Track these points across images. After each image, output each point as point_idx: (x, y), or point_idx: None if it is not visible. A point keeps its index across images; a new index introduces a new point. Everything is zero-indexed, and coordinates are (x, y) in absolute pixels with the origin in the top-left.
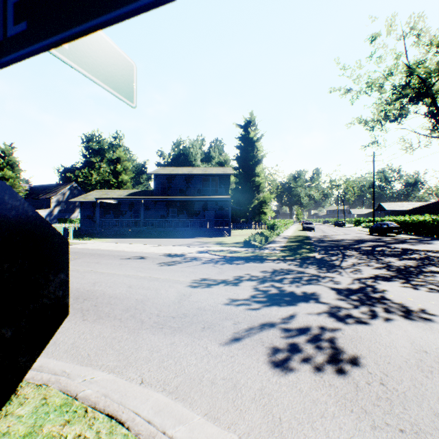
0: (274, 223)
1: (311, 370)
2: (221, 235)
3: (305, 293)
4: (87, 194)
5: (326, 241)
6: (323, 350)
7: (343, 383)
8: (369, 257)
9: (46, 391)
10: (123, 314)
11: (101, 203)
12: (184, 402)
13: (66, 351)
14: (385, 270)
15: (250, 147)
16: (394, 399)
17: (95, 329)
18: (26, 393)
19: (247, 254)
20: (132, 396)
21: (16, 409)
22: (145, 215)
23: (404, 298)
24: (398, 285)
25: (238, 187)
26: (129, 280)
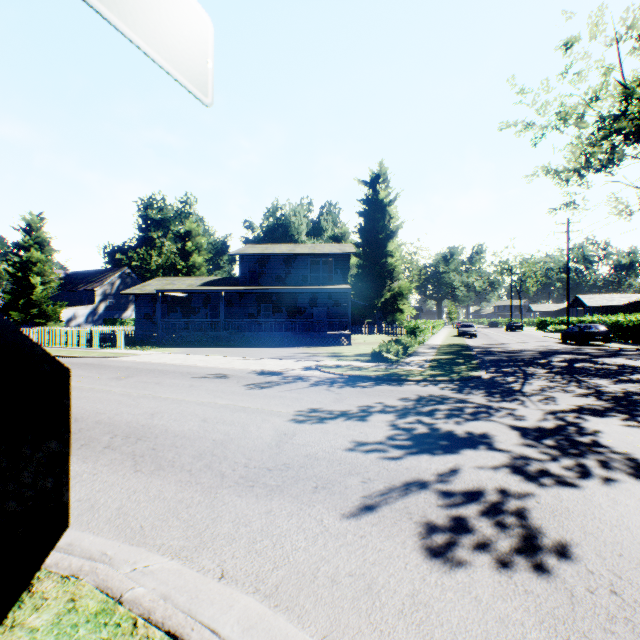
0: (415, 326)
1: (492, 563)
2: (336, 343)
3: (471, 434)
4: (144, 284)
5: (495, 352)
6: (508, 530)
7: (547, 588)
8: (565, 378)
9: (76, 587)
10: (195, 463)
11: (164, 296)
12: (289, 613)
13: (108, 520)
14: (594, 399)
15: (379, 214)
16: (639, 622)
17: (152, 486)
18: (45, 590)
19: (378, 371)
20: (206, 599)
21: (29, 616)
22: (227, 313)
23: (631, 445)
24: (617, 422)
25: (361, 273)
26: (203, 411)
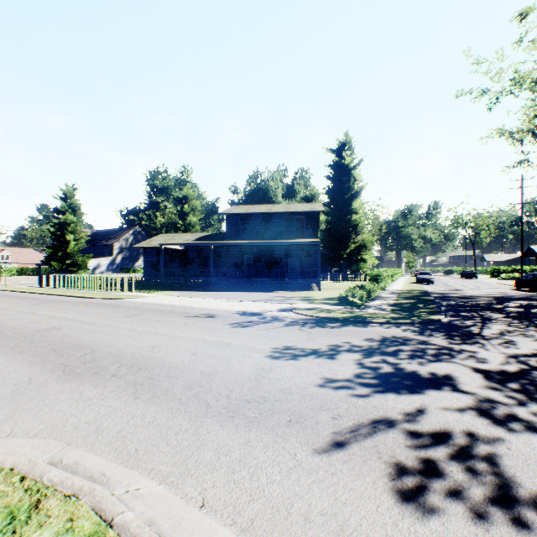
0: (377, 274)
1: (466, 513)
2: (308, 288)
3: (434, 374)
4: (151, 239)
5: (452, 297)
6: (480, 477)
7: None
8: (523, 323)
9: (75, 507)
10: (184, 392)
11: (166, 249)
12: None
13: (109, 442)
14: None
15: (345, 177)
16: None
17: (147, 412)
18: (49, 507)
19: (344, 314)
20: (187, 528)
21: (33, 533)
22: (216, 263)
23: None
24: None
25: (329, 228)
26: (194, 346)
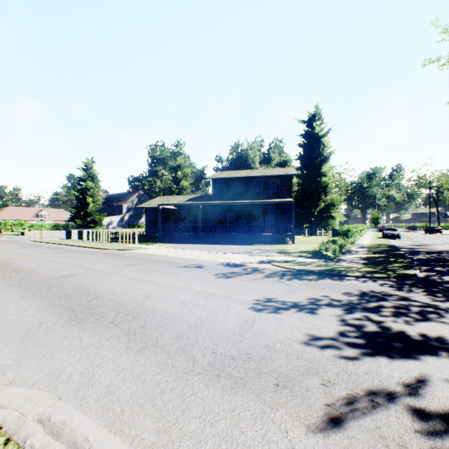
0: (347, 230)
1: None
2: (282, 242)
3: (426, 336)
4: (151, 201)
5: (422, 252)
6: None
7: None
8: None
9: None
10: (172, 344)
11: (163, 209)
12: None
13: (97, 399)
14: None
15: (315, 144)
16: None
17: (136, 365)
18: None
19: (319, 267)
20: None
21: None
22: (203, 220)
23: None
24: None
25: (301, 189)
26: (183, 295)
